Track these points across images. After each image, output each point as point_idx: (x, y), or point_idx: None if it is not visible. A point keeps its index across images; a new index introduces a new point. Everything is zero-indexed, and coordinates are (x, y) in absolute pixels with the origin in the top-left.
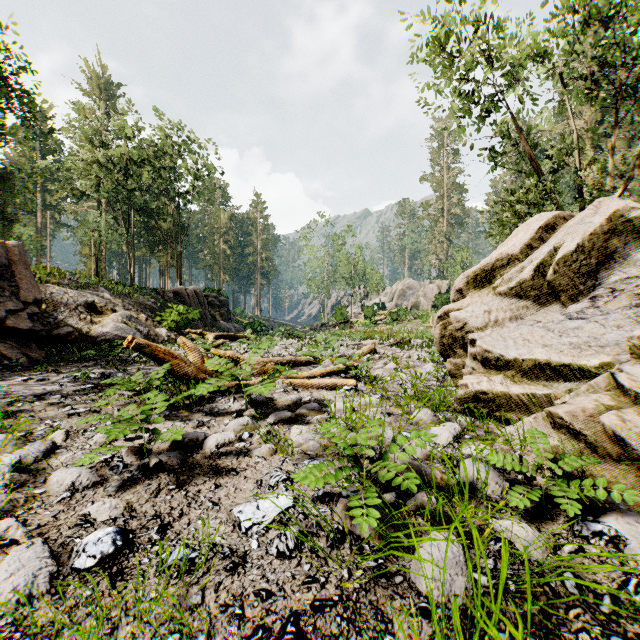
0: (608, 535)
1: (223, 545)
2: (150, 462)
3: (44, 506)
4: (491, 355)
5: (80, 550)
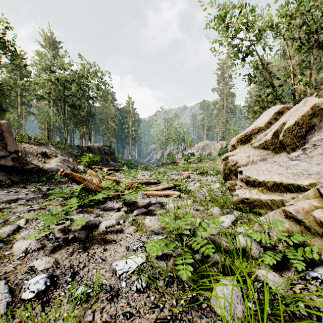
0: (320, 279)
1: (106, 284)
2: (69, 236)
3: (10, 261)
4: (251, 179)
5: (26, 288)
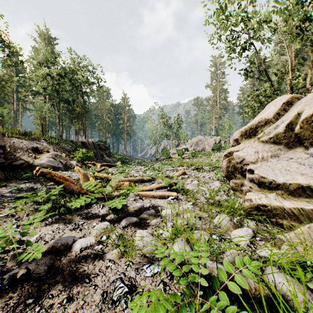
0: None
1: None
2: (18, 273)
3: None
4: (266, 180)
5: None
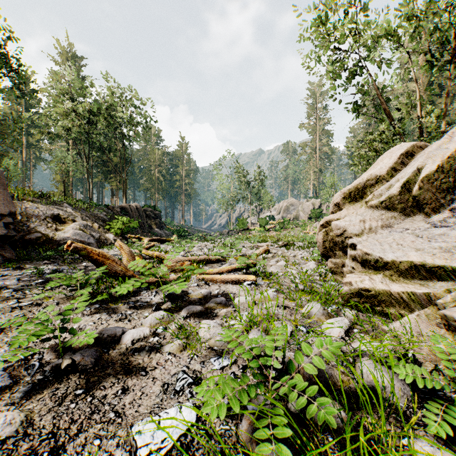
0: None
1: None
2: (62, 364)
3: None
4: (371, 257)
5: None
